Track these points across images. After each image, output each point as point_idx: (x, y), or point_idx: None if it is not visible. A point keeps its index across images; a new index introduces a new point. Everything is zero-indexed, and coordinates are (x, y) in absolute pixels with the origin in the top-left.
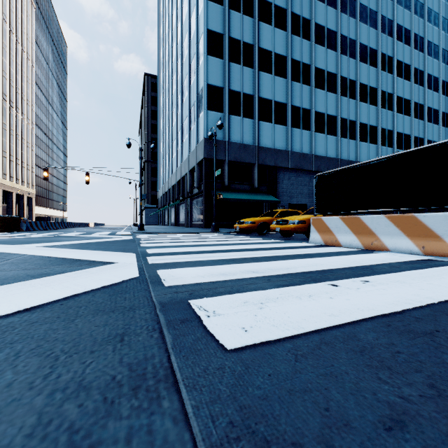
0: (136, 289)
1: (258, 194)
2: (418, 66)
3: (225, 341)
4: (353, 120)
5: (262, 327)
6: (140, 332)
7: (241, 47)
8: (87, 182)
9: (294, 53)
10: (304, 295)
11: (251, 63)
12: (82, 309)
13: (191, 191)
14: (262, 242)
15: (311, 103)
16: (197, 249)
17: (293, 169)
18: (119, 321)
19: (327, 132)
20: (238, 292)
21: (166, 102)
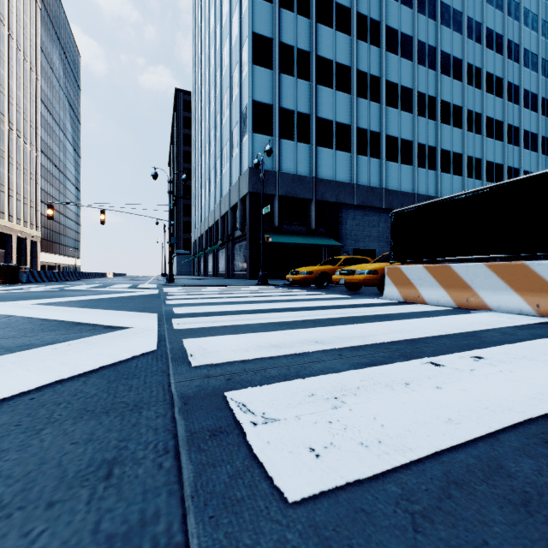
0: (149, 371)
1: (316, 237)
2: (513, 80)
3: (284, 482)
4: (433, 146)
5: (343, 447)
6: (142, 456)
7: (294, 55)
8: (103, 222)
9: (360, 63)
10: (396, 381)
11: (307, 75)
12: (61, 407)
13: (233, 233)
14: (322, 298)
15: (382, 124)
16: (239, 308)
17: (359, 207)
18: (112, 433)
19: (401, 161)
20: (298, 376)
21: (202, 124)
